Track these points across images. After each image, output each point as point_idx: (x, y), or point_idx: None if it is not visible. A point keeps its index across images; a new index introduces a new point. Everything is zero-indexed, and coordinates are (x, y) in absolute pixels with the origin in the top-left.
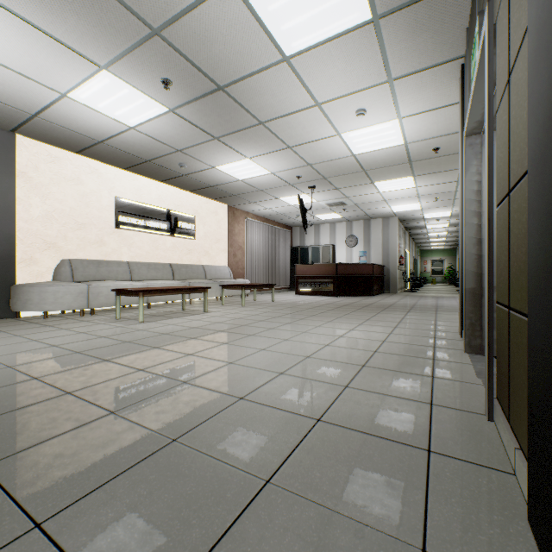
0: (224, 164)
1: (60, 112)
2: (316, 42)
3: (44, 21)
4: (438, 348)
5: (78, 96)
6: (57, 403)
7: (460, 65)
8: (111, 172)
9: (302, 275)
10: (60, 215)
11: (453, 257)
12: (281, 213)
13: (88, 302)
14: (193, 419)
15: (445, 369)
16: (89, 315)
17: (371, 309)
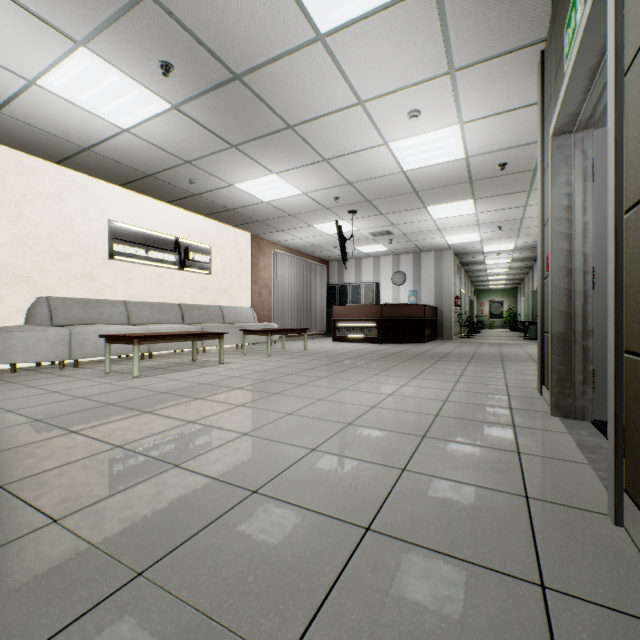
0: (245, 181)
1: (30, 106)
2: (360, 14)
3: None
4: (516, 409)
5: (50, 84)
6: None
7: (539, 51)
8: (103, 189)
9: (340, 318)
10: (36, 241)
11: (514, 298)
12: (316, 244)
13: (70, 351)
14: (177, 531)
15: (532, 440)
16: (71, 368)
17: (424, 358)
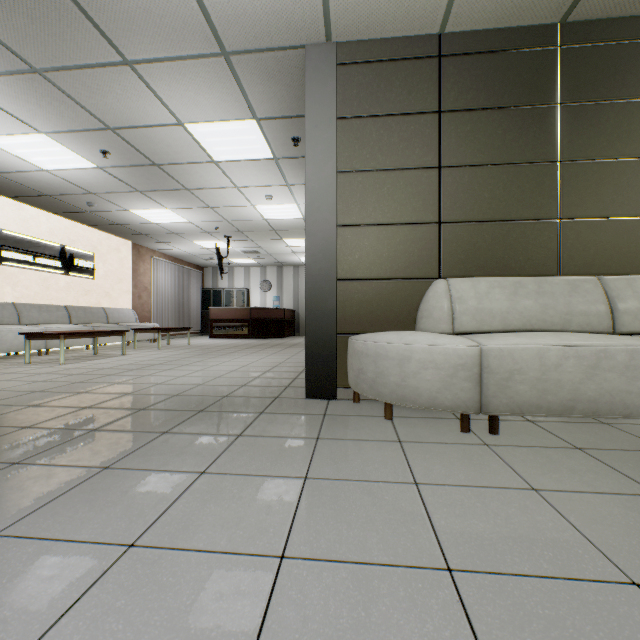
0: (141, 209)
1: None
2: (238, 159)
3: (1, 100)
4: None
5: None
6: (83, 395)
7: None
8: None
9: (217, 319)
10: None
11: None
12: (194, 254)
13: None
14: (180, 391)
15: None
16: None
17: (280, 347)
